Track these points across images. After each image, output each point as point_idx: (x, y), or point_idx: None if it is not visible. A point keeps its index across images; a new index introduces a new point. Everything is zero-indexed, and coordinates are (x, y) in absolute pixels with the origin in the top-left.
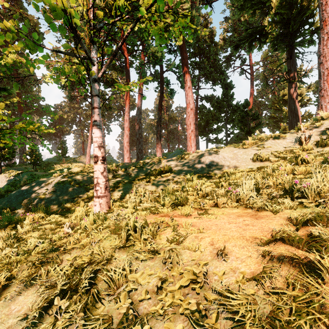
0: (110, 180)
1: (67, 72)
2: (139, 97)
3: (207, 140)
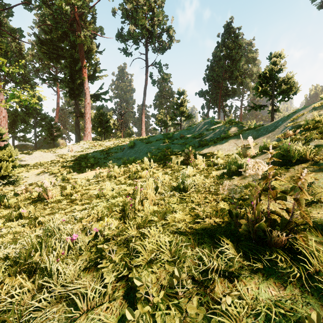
0: None
1: None
2: None
3: (13, 137)
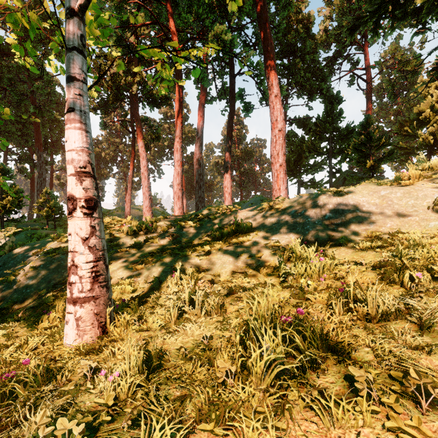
0: (140, 247)
1: (34, 23)
2: (199, 122)
3: (299, 182)
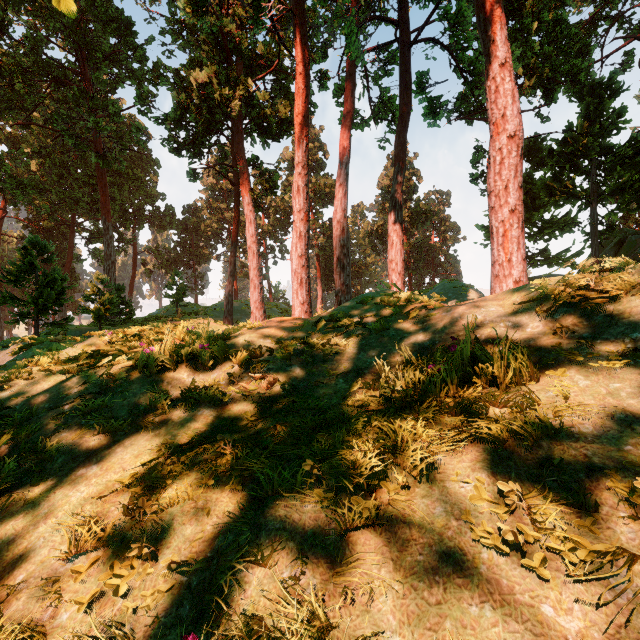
0: (164, 413)
1: None
2: (342, 158)
3: None
